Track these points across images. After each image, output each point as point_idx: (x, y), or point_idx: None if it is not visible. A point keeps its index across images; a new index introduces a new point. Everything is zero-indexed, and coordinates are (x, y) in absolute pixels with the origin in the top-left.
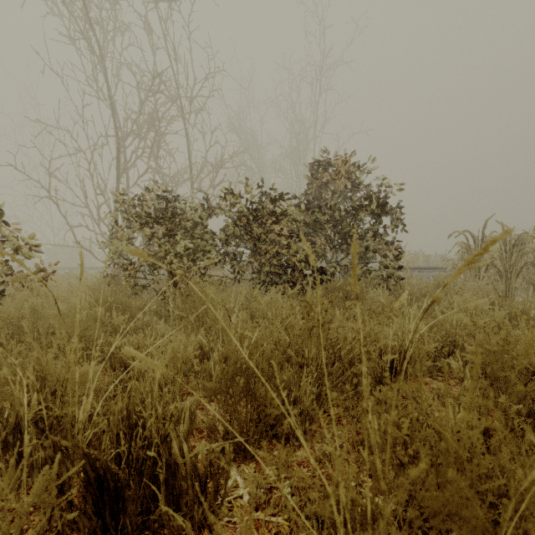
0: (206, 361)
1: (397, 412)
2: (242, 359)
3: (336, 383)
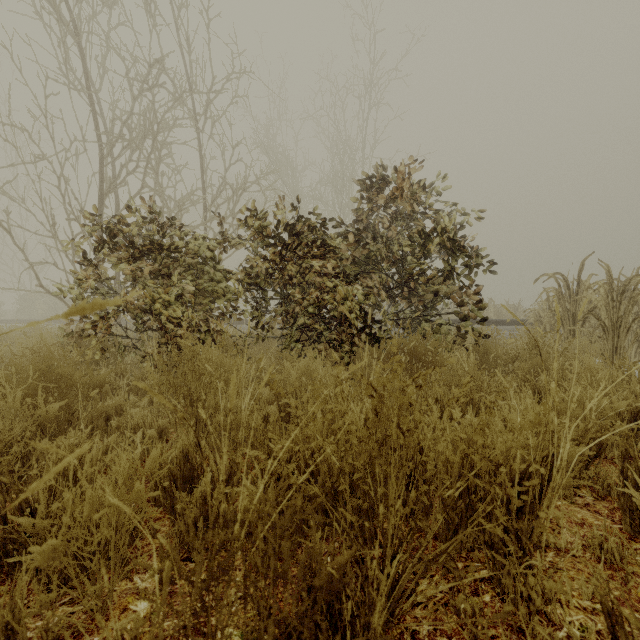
0: (184, 494)
1: (544, 597)
2: (233, 539)
3: (434, 554)
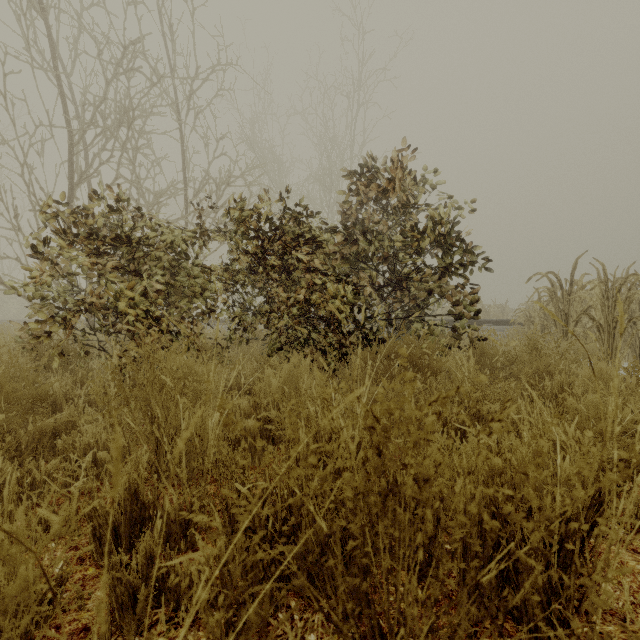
0: (116, 557)
1: None
2: None
3: None
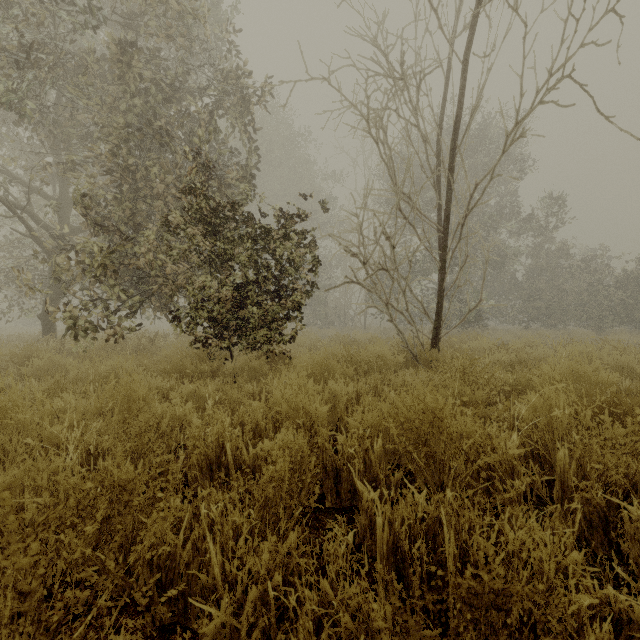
0: None
1: None
2: None
3: None
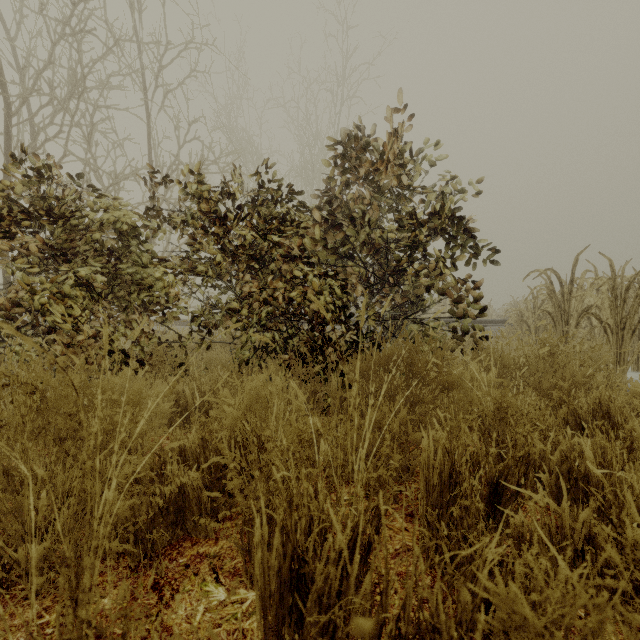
0: None
1: None
2: None
3: None
